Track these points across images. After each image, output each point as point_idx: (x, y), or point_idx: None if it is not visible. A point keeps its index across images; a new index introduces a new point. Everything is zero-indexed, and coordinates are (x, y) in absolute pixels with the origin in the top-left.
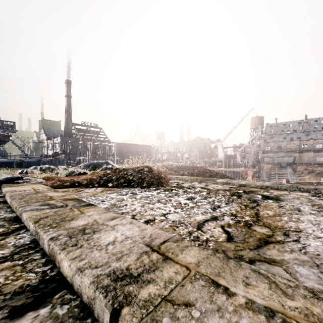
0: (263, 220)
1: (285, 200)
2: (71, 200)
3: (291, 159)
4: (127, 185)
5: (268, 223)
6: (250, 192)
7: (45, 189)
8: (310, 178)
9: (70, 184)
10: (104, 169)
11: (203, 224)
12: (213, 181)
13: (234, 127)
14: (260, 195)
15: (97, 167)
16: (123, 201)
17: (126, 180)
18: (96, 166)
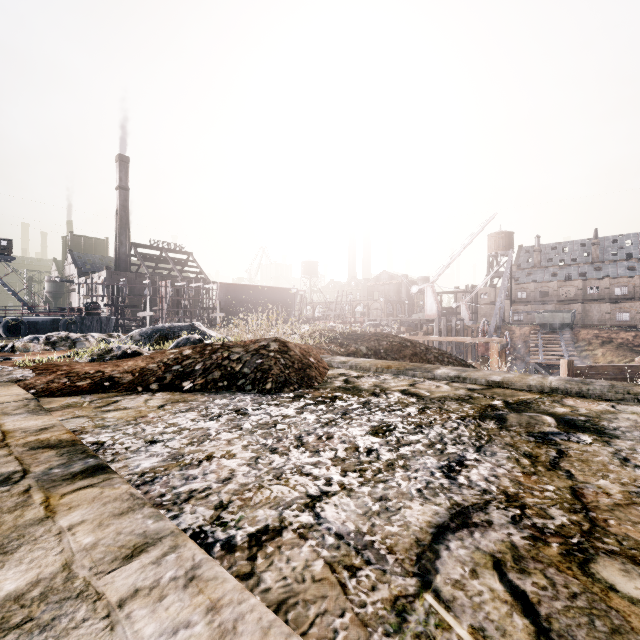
0: (610, 525)
1: (621, 434)
2: (55, 447)
3: (568, 316)
4: (229, 387)
5: (635, 544)
6: (520, 404)
7: (14, 403)
8: (606, 355)
9: (91, 385)
10: (183, 343)
11: (434, 551)
12: (426, 374)
13: (458, 253)
14: (549, 414)
15: (169, 337)
16: (207, 440)
17: (227, 373)
18: (167, 336)
